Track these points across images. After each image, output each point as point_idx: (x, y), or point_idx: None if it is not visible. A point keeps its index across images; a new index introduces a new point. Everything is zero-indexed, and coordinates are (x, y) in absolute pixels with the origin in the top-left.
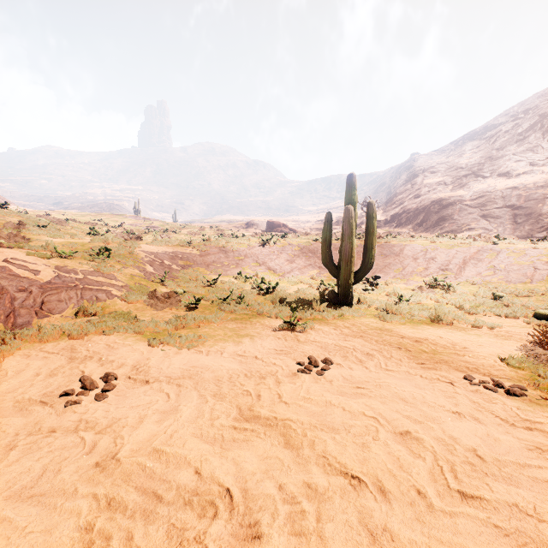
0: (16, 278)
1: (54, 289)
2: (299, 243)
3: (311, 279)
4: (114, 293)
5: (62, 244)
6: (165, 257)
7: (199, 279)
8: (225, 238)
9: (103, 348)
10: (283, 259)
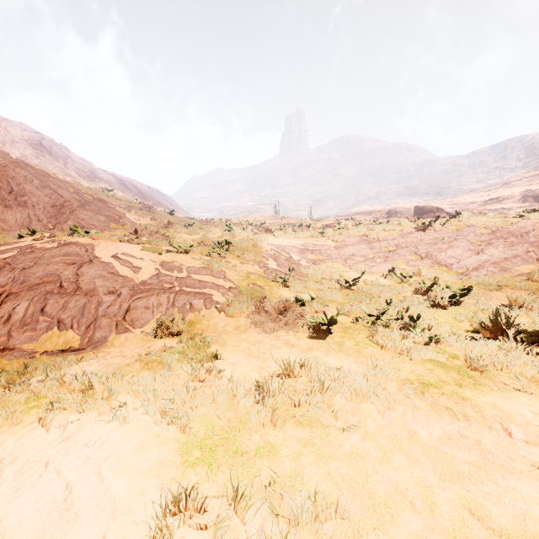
0: (113, 277)
1: (145, 292)
2: (486, 223)
3: (526, 280)
4: (215, 298)
5: (193, 240)
6: (293, 250)
7: (333, 278)
8: (366, 225)
9: (47, 500)
10: (461, 249)
